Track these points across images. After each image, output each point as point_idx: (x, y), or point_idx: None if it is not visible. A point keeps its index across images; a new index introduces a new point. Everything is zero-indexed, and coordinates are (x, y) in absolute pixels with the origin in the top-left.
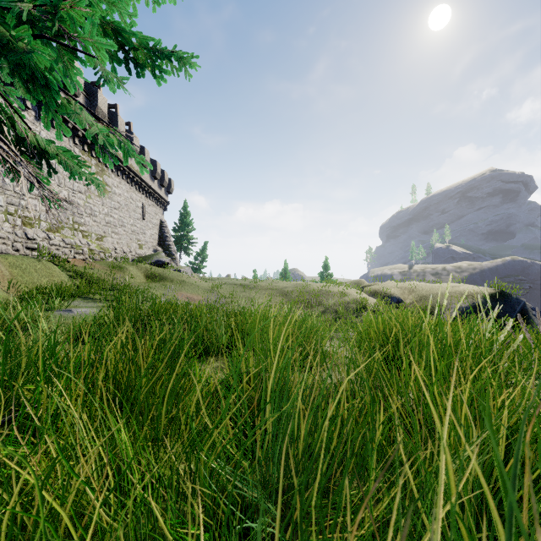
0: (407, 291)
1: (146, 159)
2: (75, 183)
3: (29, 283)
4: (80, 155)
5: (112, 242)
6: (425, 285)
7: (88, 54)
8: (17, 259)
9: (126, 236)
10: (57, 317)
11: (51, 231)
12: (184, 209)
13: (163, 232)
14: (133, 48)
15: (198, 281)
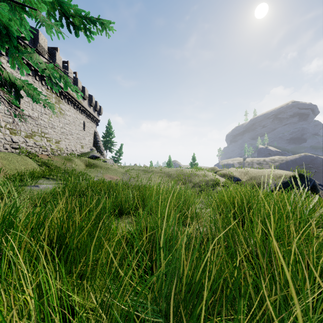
0: (243, 173)
1: (86, 94)
2: (42, 108)
3: (13, 169)
4: (45, 91)
5: (65, 144)
6: (254, 170)
7: (32, 8)
8: (6, 155)
9: (73, 140)
10: (28, 190)
11: (28, 137)
12: (109, 124)
13: (96, 138)
14: (71, 15)
15: (117, 168)
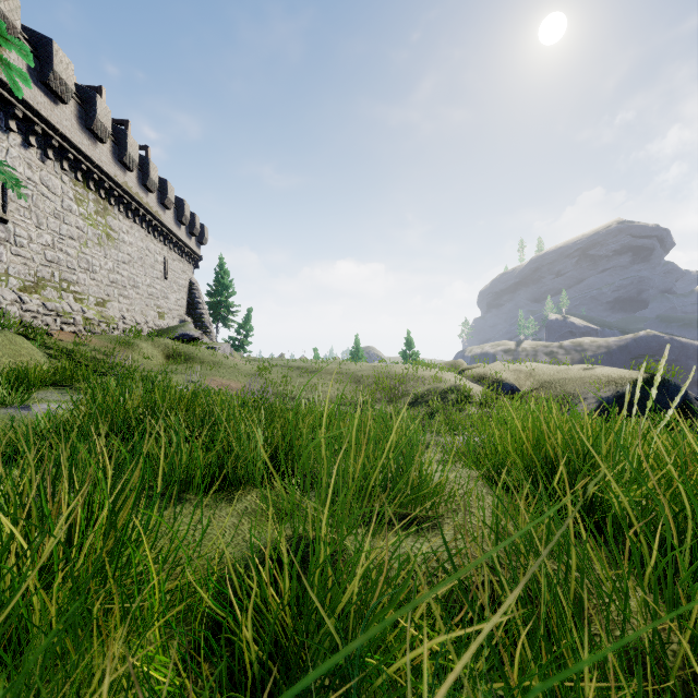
0: (522, 375)
1: (169, 196)
2: (63, 224)
3: None
4: (71, 185)
5: (119, 308)
6: (547, 367)
7: None
8: None
9: (140, 301)
10: None
11: (26, 291)
12: (223, 266)
13: (193, 297)
14: None
15: (239, 363)
